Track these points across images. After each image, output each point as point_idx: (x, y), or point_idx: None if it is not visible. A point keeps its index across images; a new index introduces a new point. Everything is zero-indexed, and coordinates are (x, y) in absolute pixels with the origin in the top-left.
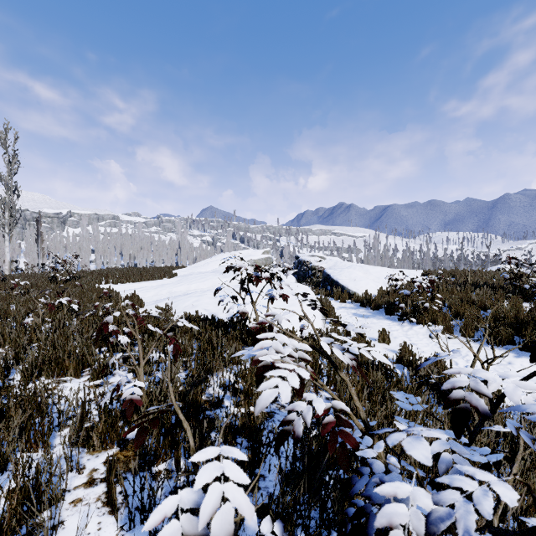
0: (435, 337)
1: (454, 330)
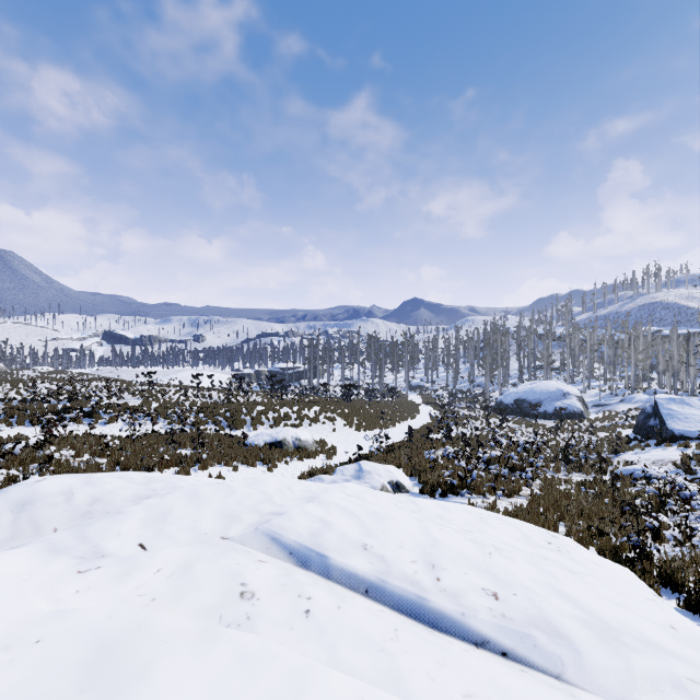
0: (4, 430)
1: (13, 424)
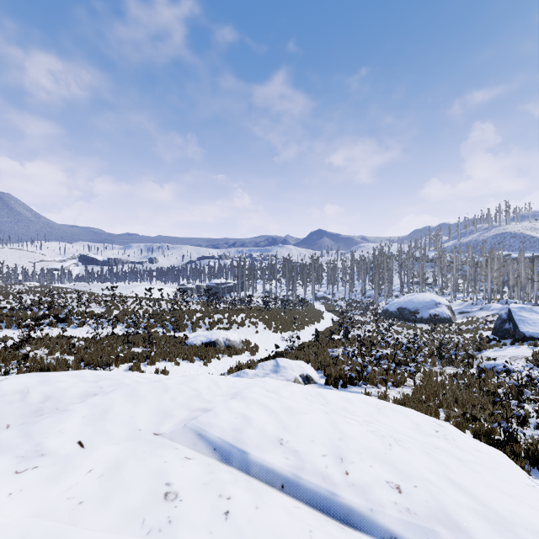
0: None
1: (2, 328)
